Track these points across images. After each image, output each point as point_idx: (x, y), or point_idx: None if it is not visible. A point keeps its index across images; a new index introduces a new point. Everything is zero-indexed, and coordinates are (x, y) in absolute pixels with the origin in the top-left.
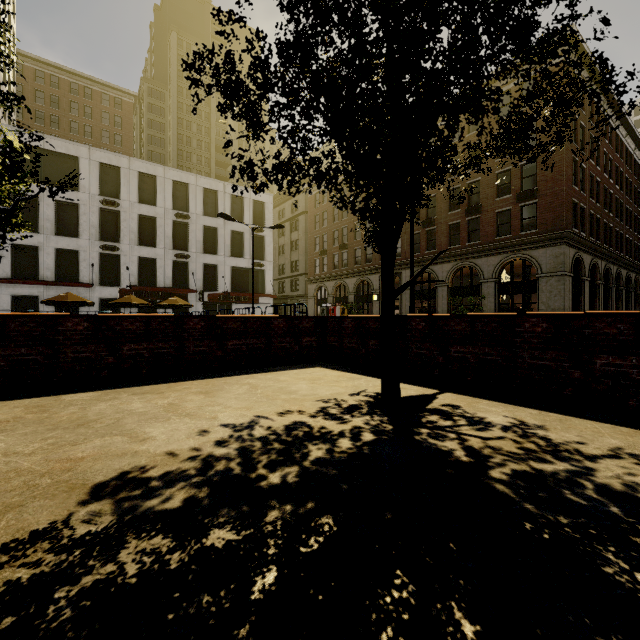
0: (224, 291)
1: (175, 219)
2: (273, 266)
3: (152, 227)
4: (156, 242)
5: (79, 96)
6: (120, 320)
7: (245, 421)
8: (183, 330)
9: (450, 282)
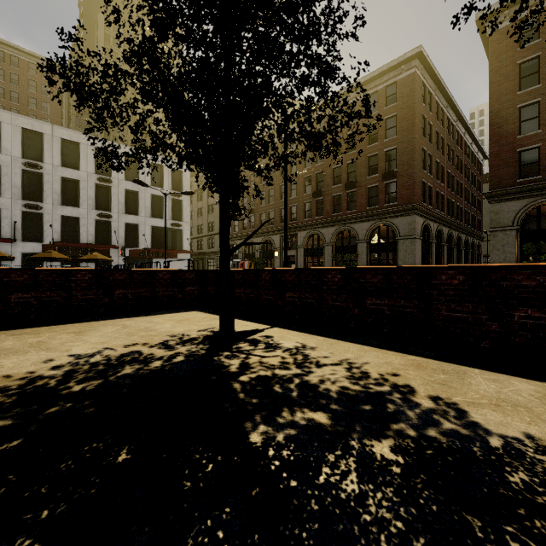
0: (145, 247)
1: (98, 182)
2: (192, 226)
3: (75, 189)
4: (79, 202)
5: (5, 63)
6: (8, 273)
7: (92, 352)
8: (71, 281)
9: (334, 242)
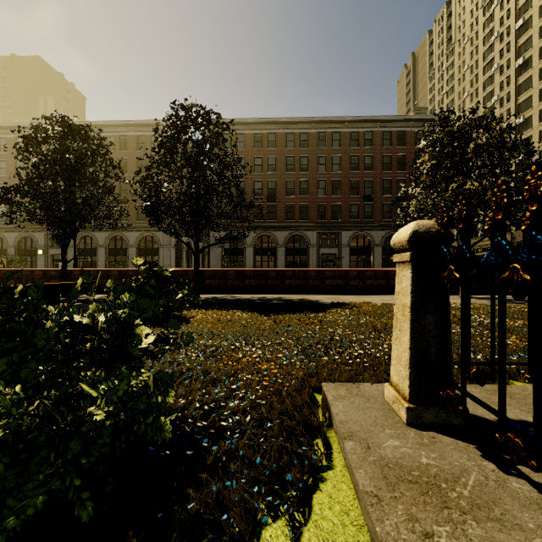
0: None
1: None
2: None
3: None
4: None
5: None
6: None
7: None
8: None
9: (108, 245)
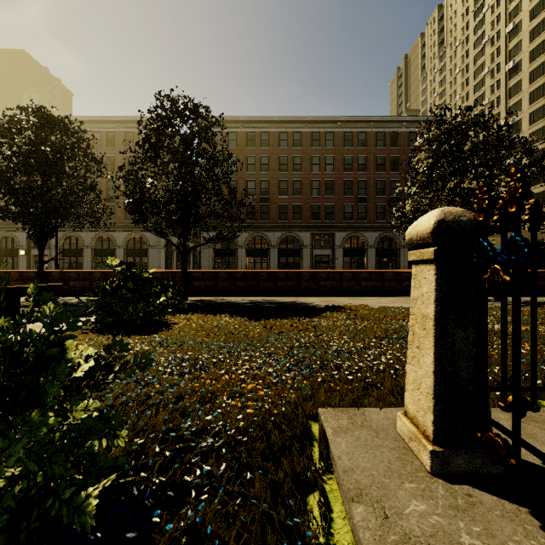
0: None
1: None
2: None
3: None
4: None
5: None
6: None
7: None
8: None
9: (94, 246)
